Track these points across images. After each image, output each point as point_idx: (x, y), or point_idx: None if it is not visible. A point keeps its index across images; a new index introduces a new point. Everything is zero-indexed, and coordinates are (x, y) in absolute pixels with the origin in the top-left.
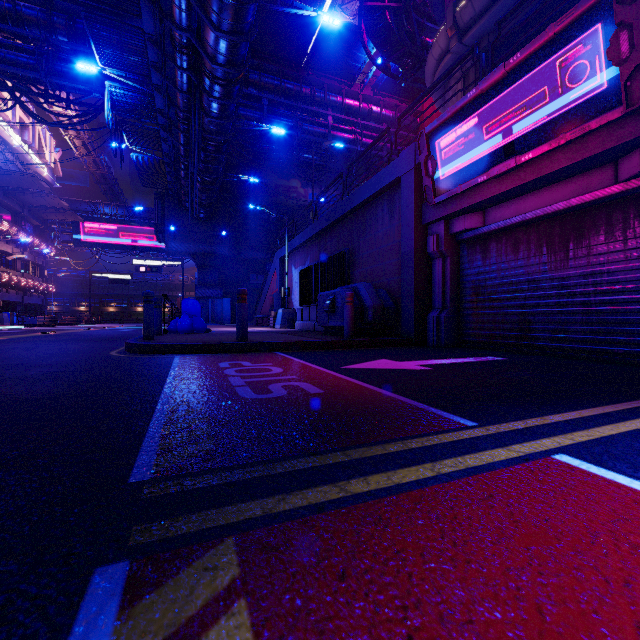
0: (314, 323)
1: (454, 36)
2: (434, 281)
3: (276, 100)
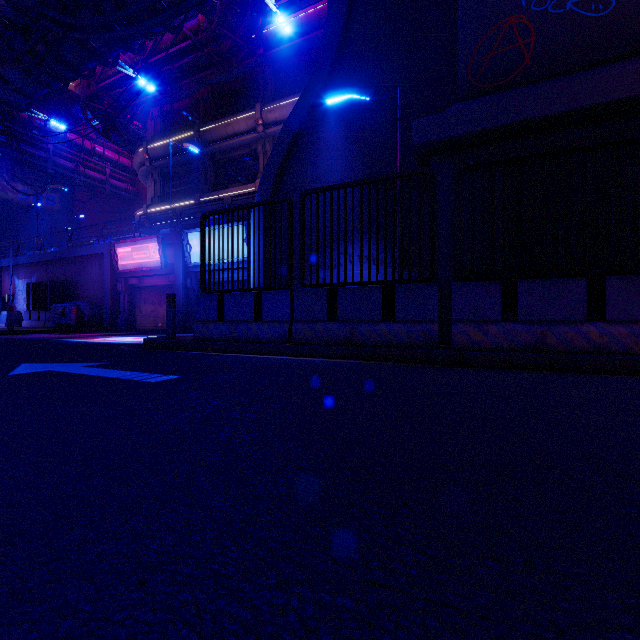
0: (44, 322)
1: (148, 160)
2: (121, 303)
3: None
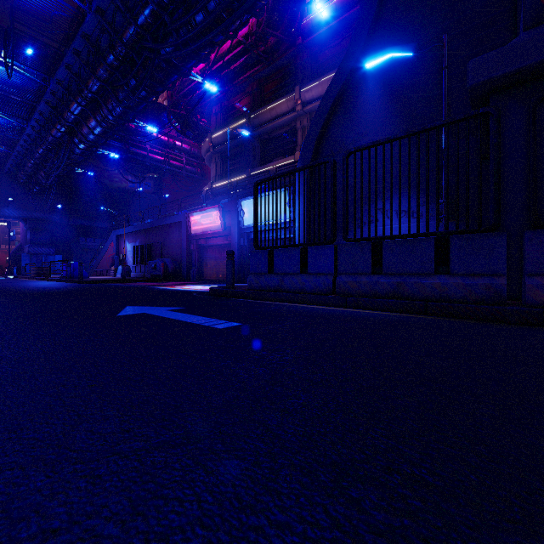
0: (144, 274)
1: (211, 147)
2: (193, 259)
3: None
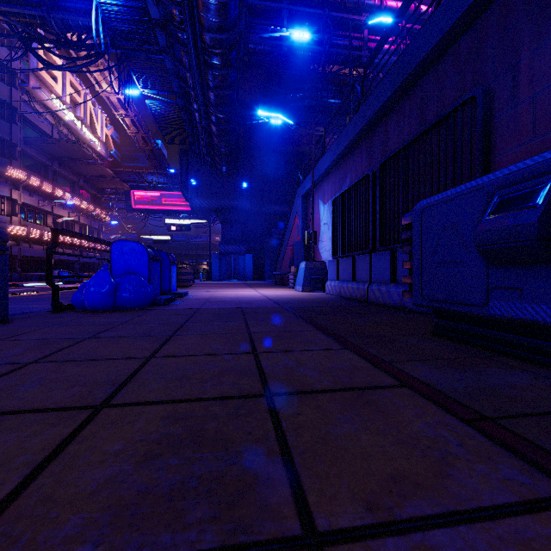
0: (365, 286)
1: None
2: None
3: (298, 10)
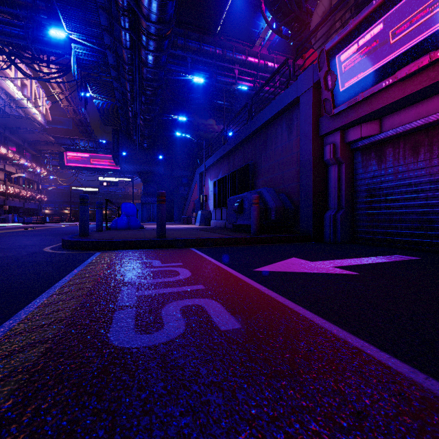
0: (225, 222)
1: None
2: (330, 185)
3: (197, 58)
